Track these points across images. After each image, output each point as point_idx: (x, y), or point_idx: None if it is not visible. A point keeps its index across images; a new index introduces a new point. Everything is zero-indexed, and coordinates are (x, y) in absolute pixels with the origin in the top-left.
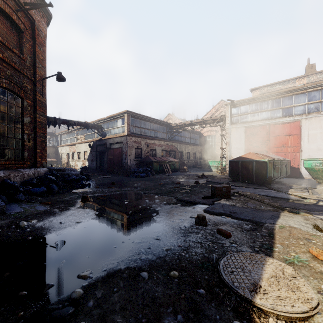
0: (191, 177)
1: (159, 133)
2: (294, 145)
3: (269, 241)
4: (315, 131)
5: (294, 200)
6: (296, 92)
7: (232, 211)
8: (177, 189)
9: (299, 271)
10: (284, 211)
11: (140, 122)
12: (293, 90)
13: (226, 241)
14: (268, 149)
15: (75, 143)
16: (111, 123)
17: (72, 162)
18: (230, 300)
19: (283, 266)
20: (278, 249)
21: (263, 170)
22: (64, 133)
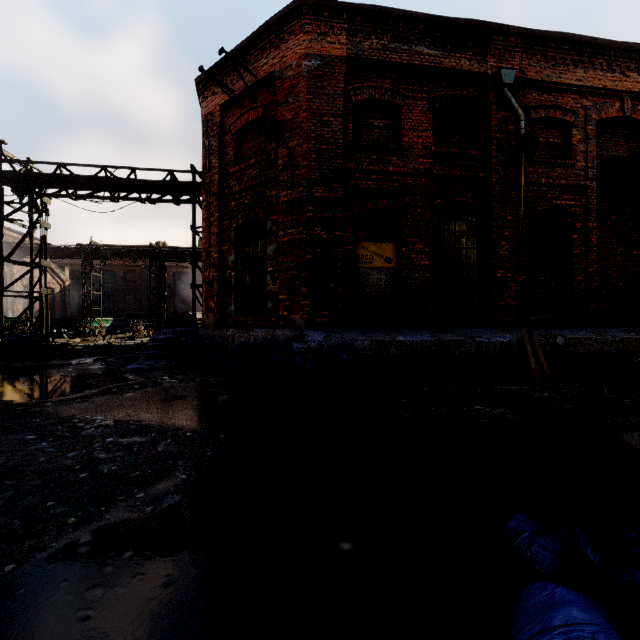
0: None
1: None
2: None
3: None
4: None
5: None
6: None
7: None
8: None
9: None
10: None
11: None
12: None
13: None
14: None
15: None
16: None
17: None
18: None
19: None
20: None
21: None
22: None
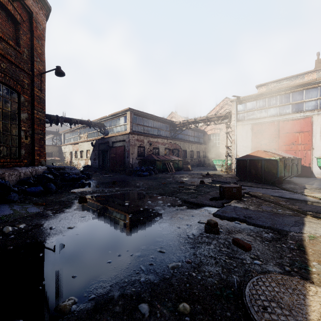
0: (195, 176)
1: (162, 131)
2: (305, 143)
3: (300, 257)
4: None
5: (313, 202)
6: (307, 86)
7: (246, 216)
8: (182, 188)
9: None
10: (307, 216)
11: (142, 120)
12: (304, 84)
13: (246, 256)
14: (277, 147)
15: (78, 141)
16: (114, 121)
17: (75, 160)
18: None
19: None
20: (317, 269)
21: (273, 169)
22: (67, 132)
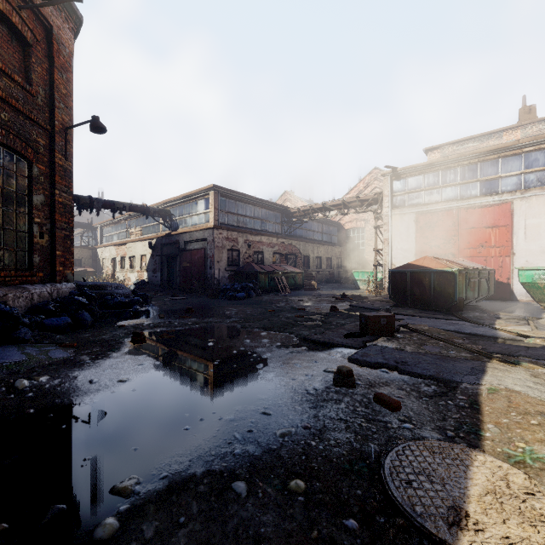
0: (324, 299)
1: (269, 224)
2: (501, 244)
3: (472, 419)
4: (537, 221)
5: (506, 340)
6: (504, 152)
7: (399, 360)
8: (301, 319)
9: (537, 481)
10: (493, 360)
11: (236, 206)
12: (500, 150)
13: (393, 418)
14: (456, 251)
15: (126, 240)
16: (187, 207)
17: (121, 273)
18: (410, 544)
19: (506, 469)
20: (491, 434)
21: (449, 288)
22: (107, 225)
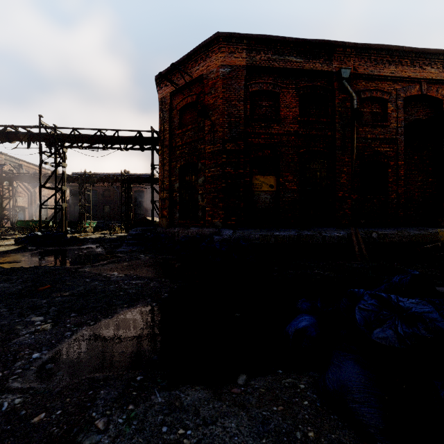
0: None
1: None
2: None
3: None
4: None
5: None
6: None
7: None
8: None
9: None
10: None
11: None
12: None
13: None
14: None
15: None
16: None
17: None
18: None
19: None
20: None
21: None
22: None
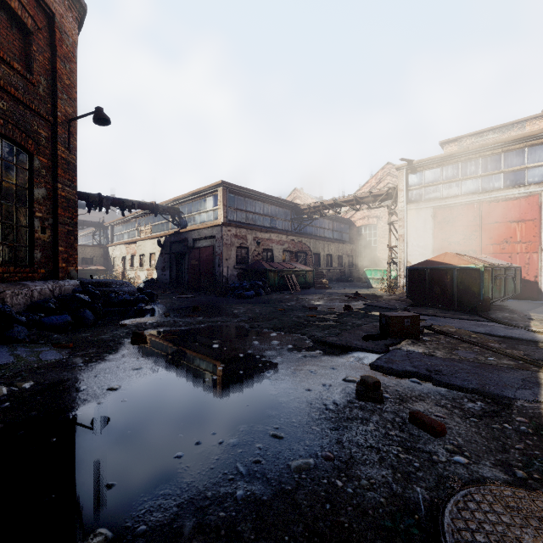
0: (336, 298)
1: (279, 221)
2: (528, 240)
3: (542, 451)
4: None
5: None
6: (531, 141)
7: (432, 369)
8: (313, 319)
9: None
10: None
11: (244, 202)
12: (527, 138)
13: (438, 447)
14: (478, 247)
15: (136, 239)
16: (196, 204)
17: (131, 271)
18: None
19: None
20: None
21: (474, 286)
22: (118, 224)
